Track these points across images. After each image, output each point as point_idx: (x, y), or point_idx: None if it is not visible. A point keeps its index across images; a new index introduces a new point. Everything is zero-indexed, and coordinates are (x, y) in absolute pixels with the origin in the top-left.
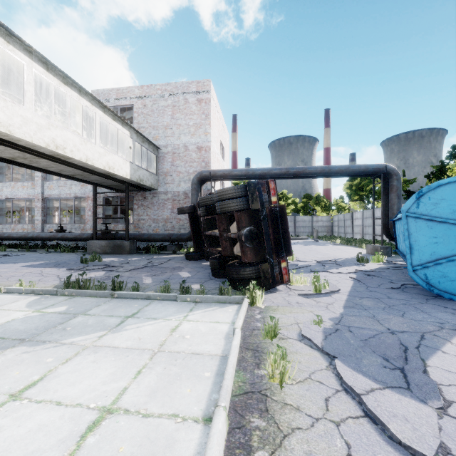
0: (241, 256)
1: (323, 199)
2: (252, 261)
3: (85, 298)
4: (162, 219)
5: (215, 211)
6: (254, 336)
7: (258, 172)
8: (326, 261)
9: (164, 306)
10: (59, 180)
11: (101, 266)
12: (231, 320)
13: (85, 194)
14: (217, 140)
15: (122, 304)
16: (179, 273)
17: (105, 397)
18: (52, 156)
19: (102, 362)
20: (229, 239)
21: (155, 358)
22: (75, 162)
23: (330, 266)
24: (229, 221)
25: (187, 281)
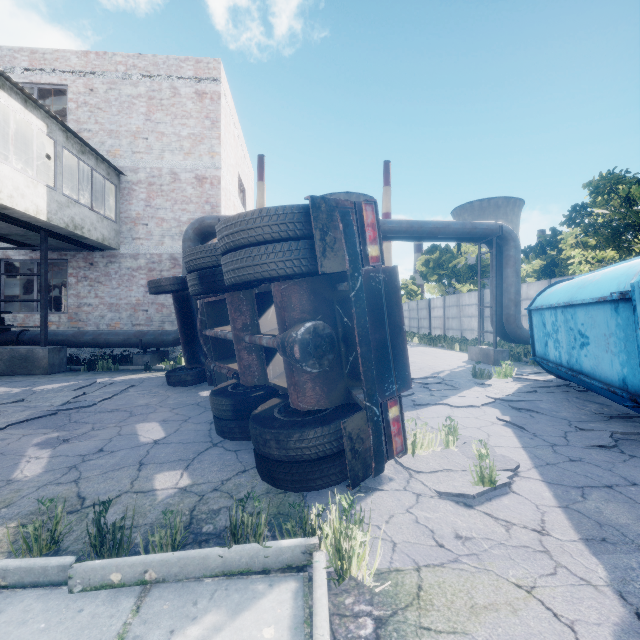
0: (290, 393)
1: None
2: (318, 406)
3: None
4: (127, 304)
5: (223, 282)
6: None
7: None
8: (424, 377)
9: None
10: None
11: None
12: None
13: None
14: (233, 171)
15: None
16: (136, 430)
17: None
18: None
19: None
20: (257, 347)
21: None
22: None
23: (442, 391)
24: (258, 308)
25: (147, 457)
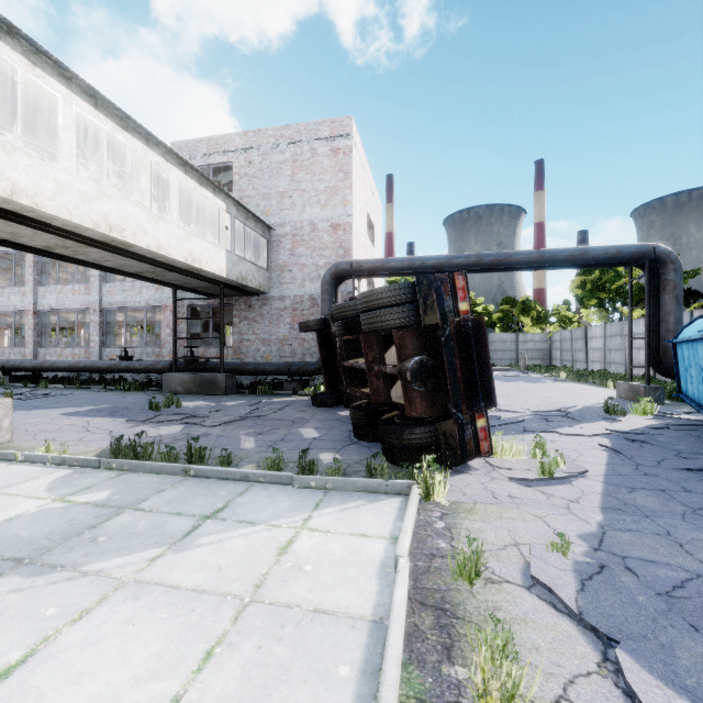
0: (405, 405)
1: (534, 306)
2: (424, 415)
3: (142, 476)
4: (276, 339)
5: (360, 328)
6: (434, 573)
7: (431, 263)
8: (549, 411)
9: (270, 495)
10: (124, 281)
11: (179, 415)
12: (390, 533)
13: (161, 302)
14: (363, 212)
15: (201, 490)
16: (300, 431)
17: None
18: (105, 243)
19: (143, 623)
20: (384, 374)
21: (243, 618)
22: (140, 251)
23: (559, 422)
24: (384, 345)
25: (312, 445)
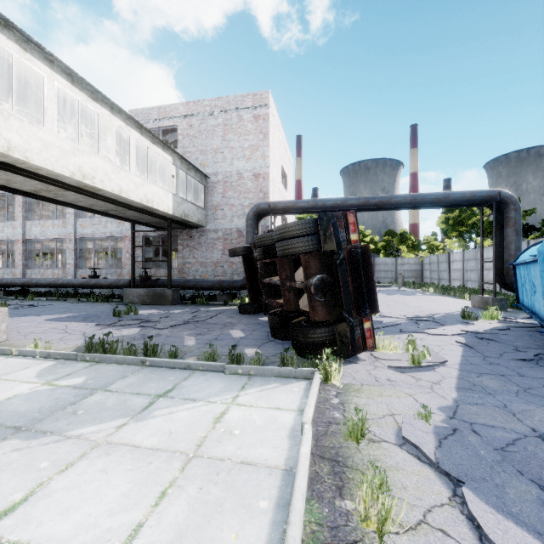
0: (310, 312)
1: (410, 237)
2: (324, 319)
3: (109, 366)
4: (211, 262)
5: (275, 253)
6: (330, 435)
7: (330, 204)
8: (420, 317)
9: (207, 380)
10: (93, 217)
11: (137, 320)
12: (298, 407)
13: (122, 233)
14: (278, 165)
15: (155, 376)
16: (229, 332)
17: (106, 542)
18: (79, 187)
19: (113, 472)
20: (294, 289)
21: (189, 468)
22: (106, 194)
23: (427, 325)
24: (294, 267)
25: (239, 343)
